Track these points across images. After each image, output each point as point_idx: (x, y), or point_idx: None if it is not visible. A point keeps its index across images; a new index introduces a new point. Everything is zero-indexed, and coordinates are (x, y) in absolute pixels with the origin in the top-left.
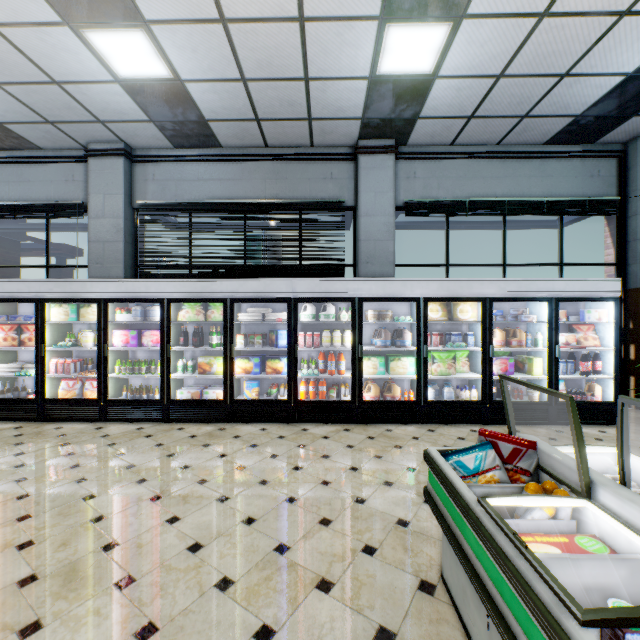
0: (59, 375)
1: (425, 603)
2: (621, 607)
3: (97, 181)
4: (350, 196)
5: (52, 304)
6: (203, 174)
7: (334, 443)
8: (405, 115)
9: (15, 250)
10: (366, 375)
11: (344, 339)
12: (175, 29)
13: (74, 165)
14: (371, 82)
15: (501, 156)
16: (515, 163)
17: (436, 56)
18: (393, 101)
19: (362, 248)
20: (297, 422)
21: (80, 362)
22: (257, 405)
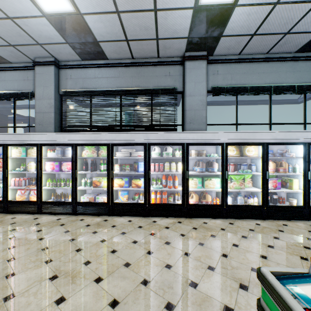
0: (15, 187)
1: None
2: None
3: (39, 79)
4: (180, 85)
5: (12, 147)
6: (97, 74)
7: (172, 232)
8: (214, 34)
9: (5, 119)
10: (190, 189)
11: (177, 167)
12: None
13: (28, 71)
14: (195, 11)
15: (269, 60)
16: (277, 64)
17: None
18: (207, 24)
19: (187, 114)
20: (150, 216)
21: (28, 179)
22: (126, 206)
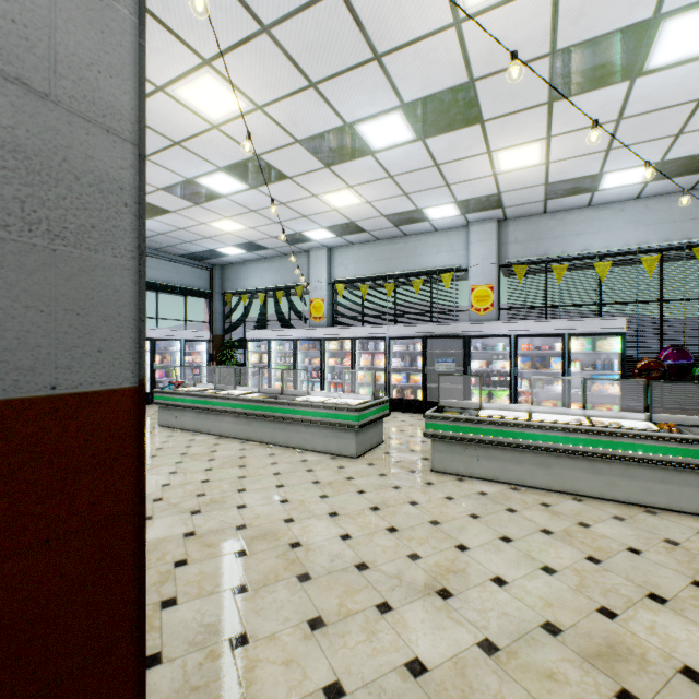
0: None
1: (157, 429)
2: (199, 390)
3: None
4: None
5: None
6: None
7: None
8: None
9: None
10: None
11: None
12: None
13: None
14: None
15: (157, 257)
16: (164, 262)
17: None
18: None
19: None
20: None
21: None
22: None
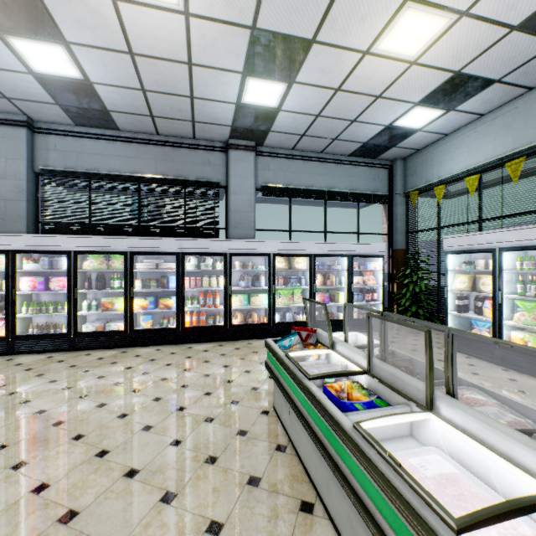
0: None
1: (264, 418)
2: (323, 373)
3: None
4: (223, 178)
5: None
6: (102, 150)
7: (212, 353)
8: (261, 128)
9: None
10: (234, 307)
11: (219, 282)
12: (91, 51)
13: None
14: (238, 106)
15: (323, 161)
16: (332, 166)
17: (279, 99)
18: (253, 119)
19: (232, 217)
20: (184, 343)
21: None
22: (152, 333)
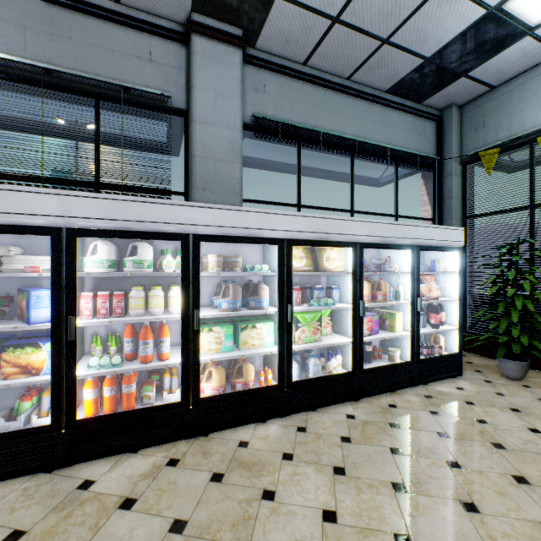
0: None
1: None
2: None
3: None
4: (179, 94)
5: None
6: None
7: (144, 524)
8: None
9: None
10: (205, 355)
11: (169, 301)
12: None
13: None
14: None
15: (352, 92)
16: (363, 104)
17: None
18: None
19: (197, 168)
20: (74, 462)
21: None
22: None
